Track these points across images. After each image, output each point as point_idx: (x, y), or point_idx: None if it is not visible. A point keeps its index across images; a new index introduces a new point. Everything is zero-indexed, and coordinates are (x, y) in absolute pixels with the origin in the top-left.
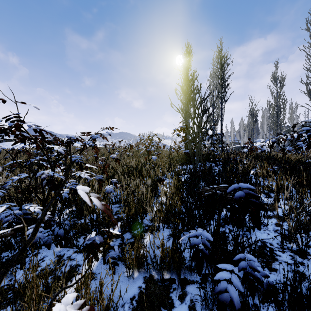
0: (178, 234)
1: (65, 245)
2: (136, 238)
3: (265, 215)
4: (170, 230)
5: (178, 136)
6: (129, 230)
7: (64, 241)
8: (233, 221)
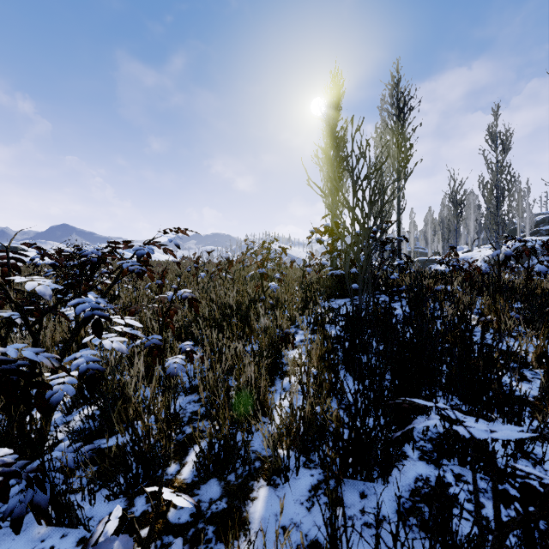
0: (332, 488)
1: (58, 520)
2: (232, 498)
3: (537, 439)
4: (314, 472)
5: (320, 243)
6: (216, 474)
7: (55, 512)
8: (461, 454)
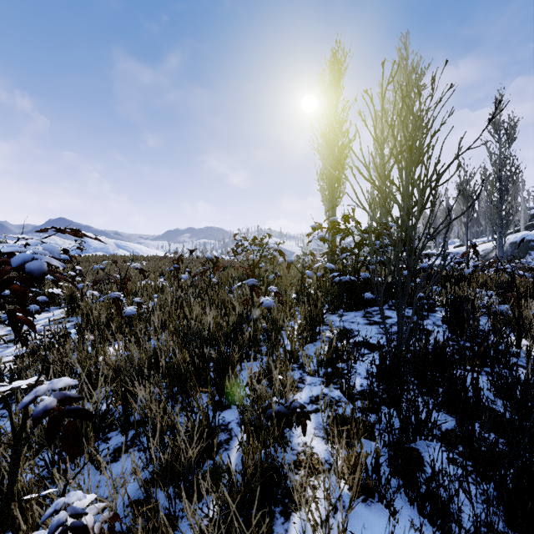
0: None
1: None
2: None
3: None
4: None
5: (323, 241)
6: None
7: None
8: None
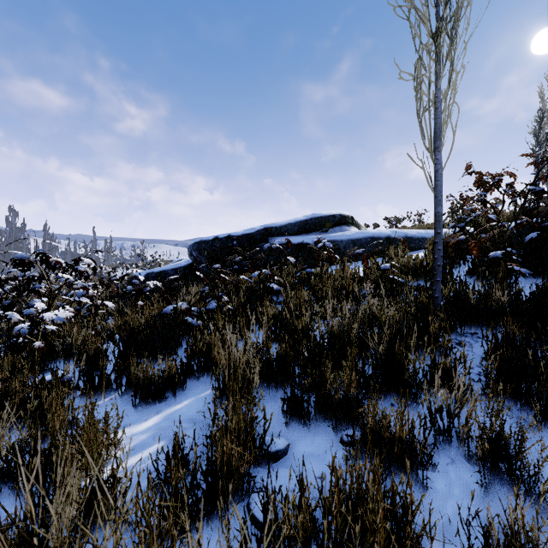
0: None
1: None
2: None
3: None
4: None
5: None
6: None
7: None
8: None
